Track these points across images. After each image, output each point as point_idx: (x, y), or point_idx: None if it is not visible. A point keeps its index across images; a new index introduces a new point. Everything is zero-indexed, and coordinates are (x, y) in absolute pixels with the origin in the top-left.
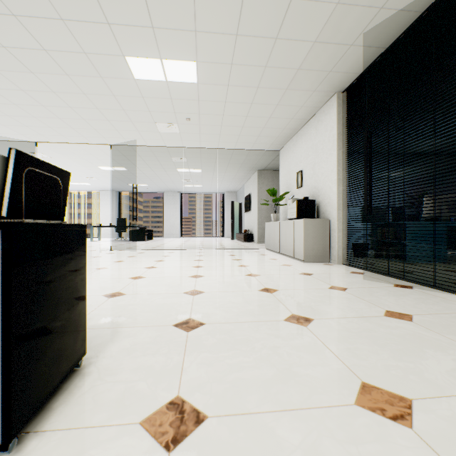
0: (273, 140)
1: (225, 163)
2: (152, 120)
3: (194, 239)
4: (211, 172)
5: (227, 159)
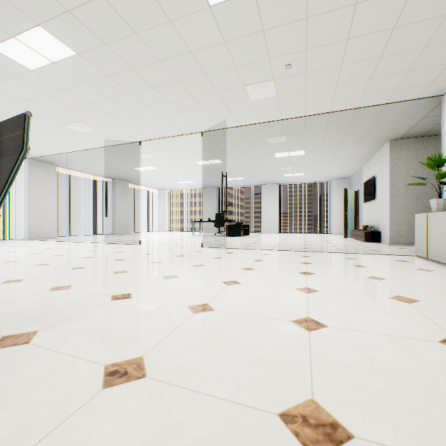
0: (438, 72)
1: (338, 136)
2: (240, 83)
3: (294, 235)
4: (318, 153)
5: (343, 128)
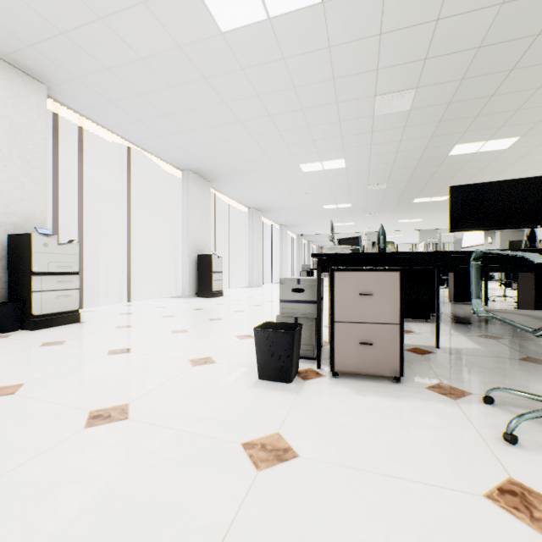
0: None
1: None
2: None
3: None
4: None
5: None
